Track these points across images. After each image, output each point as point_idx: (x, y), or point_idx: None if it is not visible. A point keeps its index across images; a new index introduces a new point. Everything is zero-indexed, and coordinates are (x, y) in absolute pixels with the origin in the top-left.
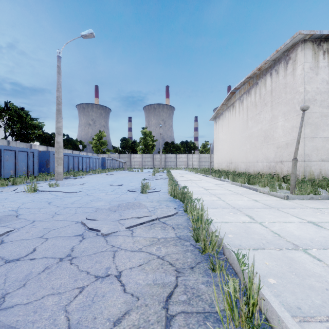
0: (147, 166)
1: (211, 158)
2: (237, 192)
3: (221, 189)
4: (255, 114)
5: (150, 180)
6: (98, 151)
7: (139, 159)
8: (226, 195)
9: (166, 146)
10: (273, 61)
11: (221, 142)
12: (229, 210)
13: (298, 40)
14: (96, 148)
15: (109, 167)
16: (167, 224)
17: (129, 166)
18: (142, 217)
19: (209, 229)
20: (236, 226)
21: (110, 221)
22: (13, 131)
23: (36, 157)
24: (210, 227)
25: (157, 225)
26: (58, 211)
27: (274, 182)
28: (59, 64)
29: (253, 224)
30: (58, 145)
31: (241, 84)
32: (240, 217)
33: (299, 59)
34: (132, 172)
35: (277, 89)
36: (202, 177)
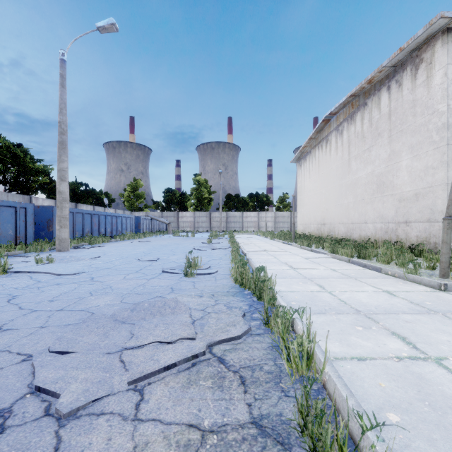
0: (202, 228)
1: (292, 217)
2: (347, 273)
3: (318, 268)
4: (363, 151)
5: (203, 251)
6: (132, 208)
7: (189, 218)
8: (331, 280)
9: (229, 200)
10: (393, 68)
11: (309, 193)
12: (351, 318)
13: (438, 30)
14: (130, 203)
15: (146, 230)
16: (227, 367)
17: (175, 228)
18: (175, 340)
19: (339, 399)
20: (390, 375)
21: (102, 356)
22: (6, 178)
23: (30, 215)
24: (340, 394)
25: (205, 369)
26: (10, 321)
27: (406, 256)
28: (63, 71)
29: (424, 365)
30: (62, 197)
31: (340, 106)
32: (383, 339)
33: (438, 60)
34: (179, 237)
35: (400, 110)
36: (283, 246)
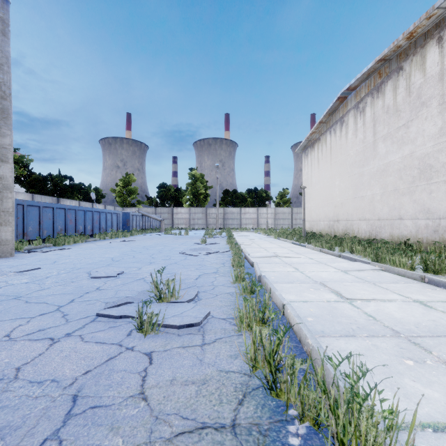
0: (197, 225)
1: (293, 214)
2: None
3: (391, 299)
4: (396, 129)
5: (193, 256)
6: (124, 204)
7: (184, 215)
8: None
9: (226, 195)
10: None
11: (317, 186)
12: None
13: None
14: (122, 199)
15: (136, 227)
16: None
17: (170, 225)
18: None
19: None
20: None
21: None
22: None
23: None
24: None
25: None
26: None
27: None
28: (3, 14)
29: None
30: (2, 184)
31: (363, 76)
32: None
33: None
34: (171, 236)
35: None
36: (294, 247)
